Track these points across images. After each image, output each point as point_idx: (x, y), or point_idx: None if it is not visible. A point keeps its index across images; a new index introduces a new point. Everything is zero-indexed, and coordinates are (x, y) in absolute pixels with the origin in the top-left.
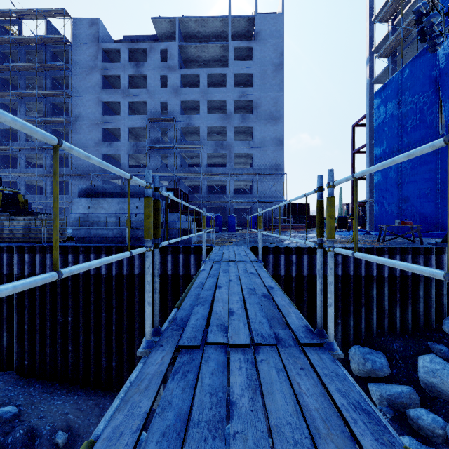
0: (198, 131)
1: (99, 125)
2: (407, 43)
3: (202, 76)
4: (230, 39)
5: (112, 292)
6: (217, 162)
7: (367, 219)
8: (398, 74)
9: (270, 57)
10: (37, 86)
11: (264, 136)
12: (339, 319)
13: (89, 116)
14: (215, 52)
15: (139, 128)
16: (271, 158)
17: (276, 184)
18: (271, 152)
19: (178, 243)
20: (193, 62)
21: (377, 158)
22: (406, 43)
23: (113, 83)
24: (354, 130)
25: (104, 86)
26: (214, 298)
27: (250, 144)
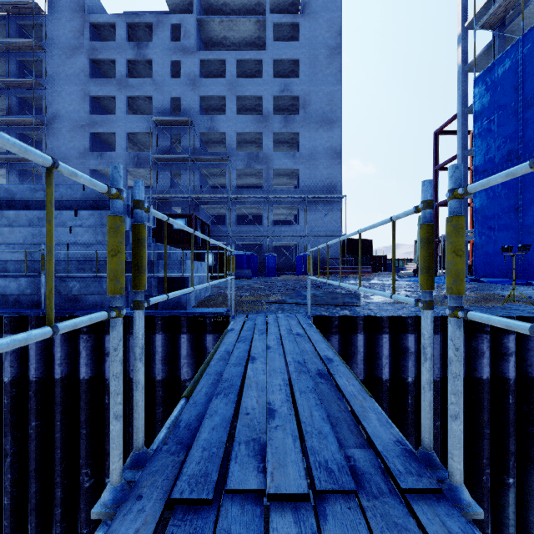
0: (225, 139)
1: (85, 129)
2: (515, 13)
3: (229, 62)
4: (268, 12)
5: (3, 419)
6: (250, 183)
7: None
8: (516, 44)
9: (323, 38)
10: (1, 76)
11: (315, 145)
12: (511, 476)
13: (71, 116)
14: (248, 30)
15: (142, 133)
16: (325, 175)
17: (332, 211)
18: (324, 168)
19: (157, 306)
20: (217, 46)
21: (478, 172)
22: (514, 14)
23: (107, 73)
24: (437, 139)
25: (93, 75)
26: (233, 432)
27: (296, 157)
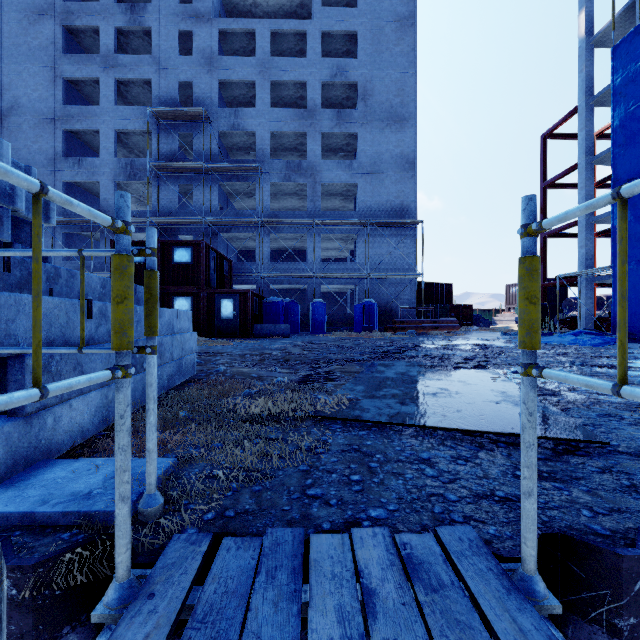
0: (255, 145)
1: (56, 125)
2: None
3: (260, 34)
4: None
5: None
6: (290, 206)
7: (581, 309)
8: None
9: (390, 3)
10: None
11: (380, 152)
12: None
13: (36, 106)
14: None
15: (139, 133)
16: (393, 193)
17: (402, 243)
18: (392, 183)
19: None
20: (245, 18)
21: (620, 182)
22: None
23: (90, 50)
24: (545, 145)
25: (69, 51)
26: None
27: (353, 167)
